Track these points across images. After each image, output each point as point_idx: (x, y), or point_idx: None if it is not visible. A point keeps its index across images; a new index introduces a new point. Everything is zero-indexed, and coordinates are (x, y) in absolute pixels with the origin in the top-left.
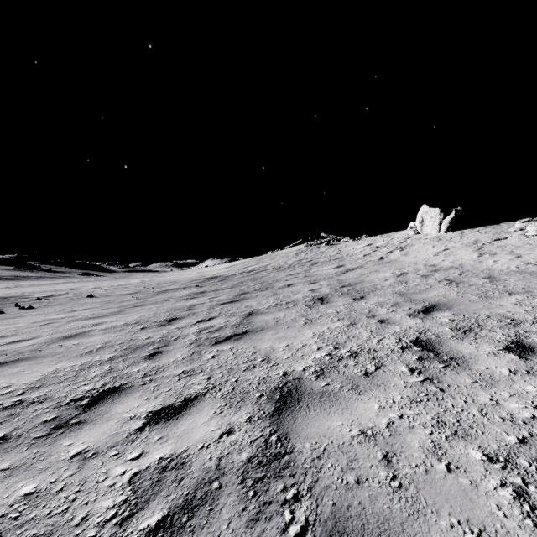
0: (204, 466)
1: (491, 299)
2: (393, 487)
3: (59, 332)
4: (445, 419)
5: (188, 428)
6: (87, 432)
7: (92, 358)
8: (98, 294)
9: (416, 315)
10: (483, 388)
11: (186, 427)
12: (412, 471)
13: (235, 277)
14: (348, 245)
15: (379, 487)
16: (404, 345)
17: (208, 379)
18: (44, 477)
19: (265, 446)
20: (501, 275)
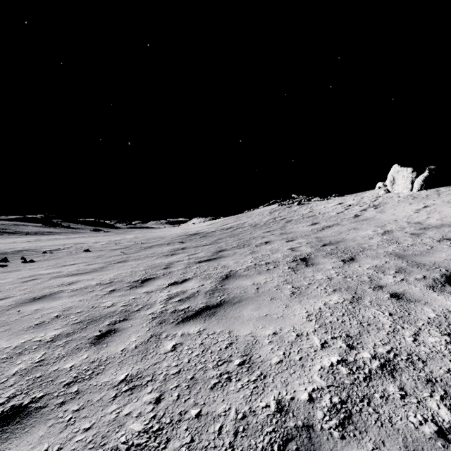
0: None
1: None
2: None
3: (32, 292)
4: None
5: None
6: None
7: (35, 336)
8: (94, 248)
9: (441, 287)
10: None
11: None
12: None
13: (215, 233)
14: (319, 204)
15: None
16: None
17: (155, 404)
18: None
19: None
20: None
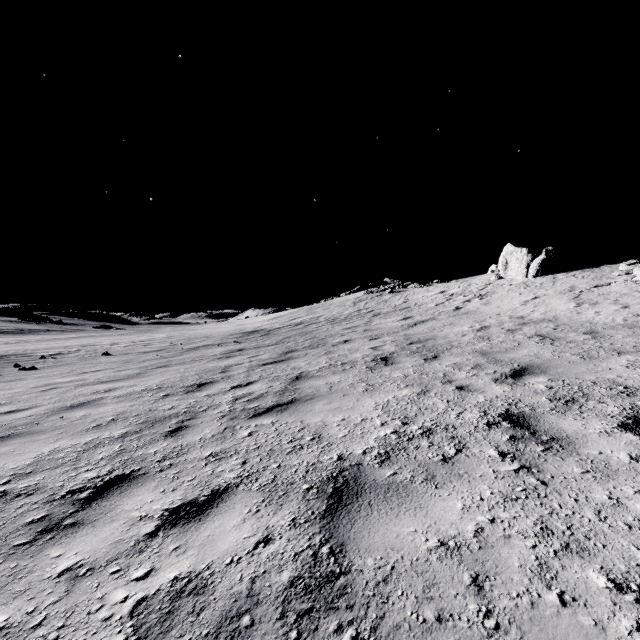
0: (231, 591)
1: (595, 360)
2: (487, 629)
3: (63, 400)
4: (551, 524)
5: (213, 533)
6: (83, 538)
7: (100, 435)
8: (115, 351)
9: (503, 380)
10: (598, 480)
11: (211, 532)
12: (512, 604)
13: (280, 331)
14: (417, 292)
15: (469, 627)
16: (490, 420)
17: (242, 464)
18: (19, 605)
19: (314, 562)
20: (605, 330)
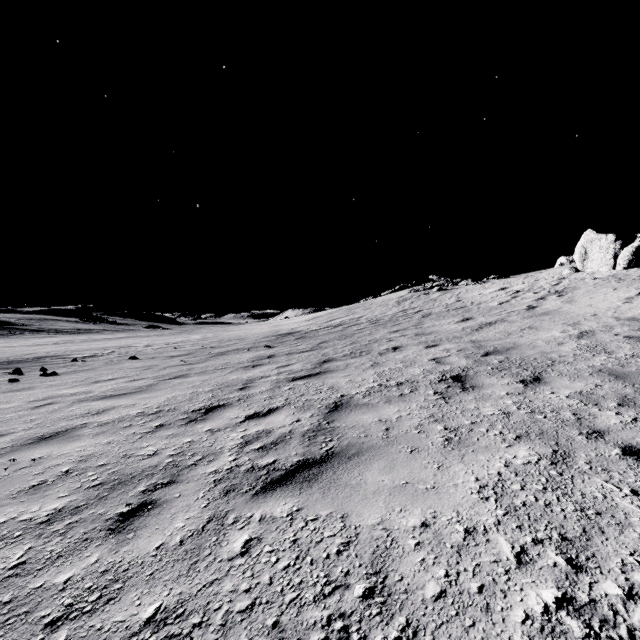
0: None
1: None
2: None
3: (41, 425)
4: None
5: None
6: None
7: (23, 510)
8: (144, 354)
9: None
10: None
11: None
12: None
13: (317, 333)
14: (470, 290)
15: None
16: None
17: None
18: None
19: None
20: None
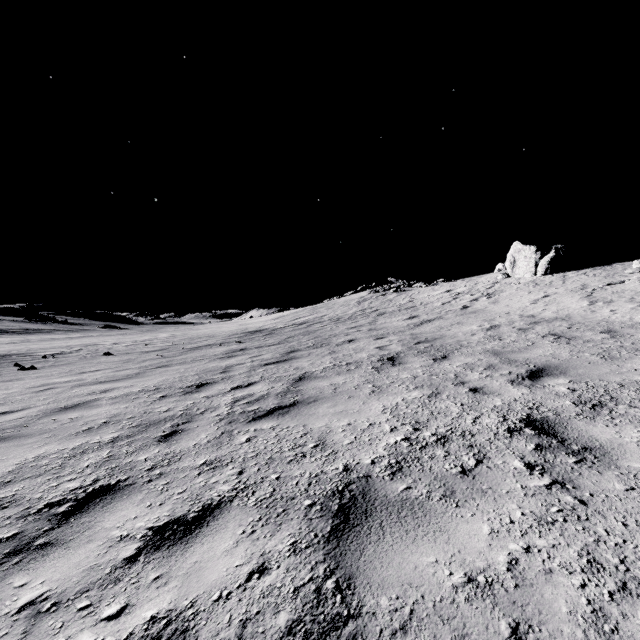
0: (217, 639)
1: (618, 360)
2: None
3: (57, 401)
4: (599, 556)
5: (201, 559)
6: (54, 562)
7: (90, 439)
8: (117, 351)
9: (520, 381)
10: None
11: (199, 558)
12: None
13: (283, 330)
14: (422, 291)
15: None
16: (511, 426)
17: (239, 475)
18: None
19: (316, 601)
20: (624, 329)
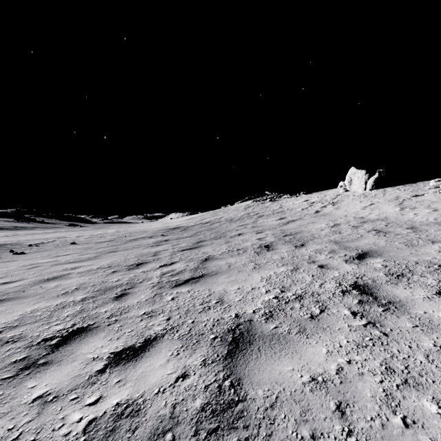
0: (158, 414)
1: (416, 246)
2: None
3: (42, 275)
4: (393, 365)
5: (146, 370)
6: (52, 373)
7: (67, 299)
8: (80, 241)
9: (351, 261)
10: (425, 332)
11: (144, 370)
12: (368, 426)
13: (194, 227)
14: (288, 201)
15: None
16: (343, 289)
17: (167, 320)
18: (2, 423)
19: (219, 393)
20: (422, 226)
